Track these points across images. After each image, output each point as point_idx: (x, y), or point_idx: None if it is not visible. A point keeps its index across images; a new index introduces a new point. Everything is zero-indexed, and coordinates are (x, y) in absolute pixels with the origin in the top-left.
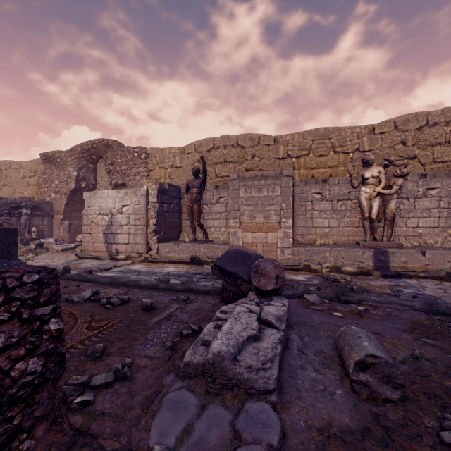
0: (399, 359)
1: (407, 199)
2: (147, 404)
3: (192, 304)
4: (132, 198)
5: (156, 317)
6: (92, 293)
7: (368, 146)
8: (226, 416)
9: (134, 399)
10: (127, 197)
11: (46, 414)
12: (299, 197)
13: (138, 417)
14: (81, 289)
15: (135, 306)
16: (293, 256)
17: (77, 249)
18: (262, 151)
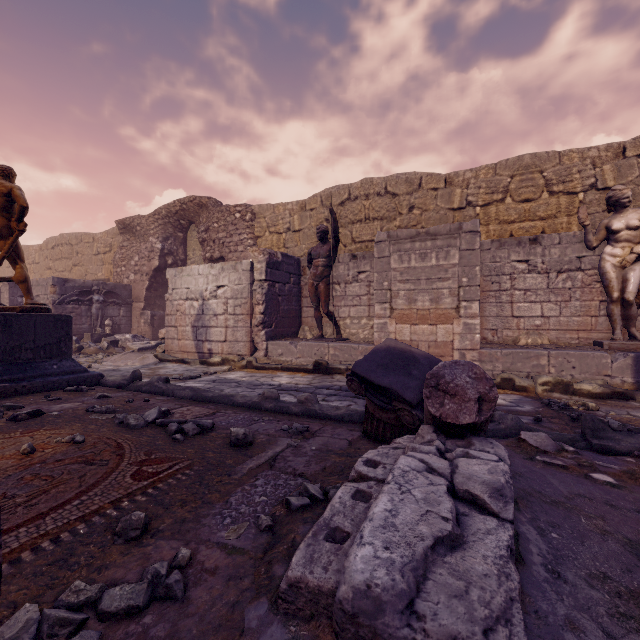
0: None
1: None
2: None
3: (314, 440)
4: (231, 275)
5: (250, 460)
6: (159, 413)
7: (613, 180)
8: None
9: None
10: (223, 274)
11: None
12: (489, 269)
13: None
14: (149, 406)
15: (221, 437)
16: (481, 364)
17: (159, 348)
18: (425, 200)
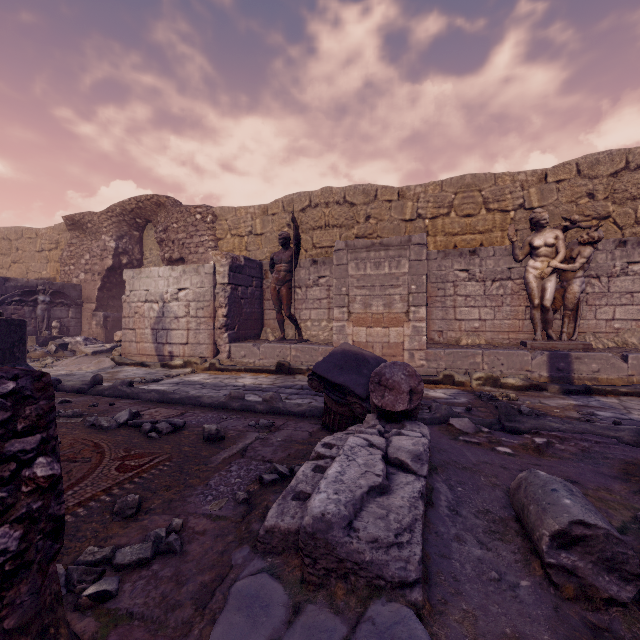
0: (615, 526)
1: (597, 278)
2: (204, 598)
3: (279, 433)
4: (193, 278)
5: (223, 452)
6: (130, 415)
7: (537, 201)
8: (336, 627)
9: (183, 589)
10: (185, 277)
11: (27, 622)
12: (436, 276)
13: (188, 623)
14: (115, 410)
15: (193, 434)
16: (427, 363)
17: (115, 351)
18: (381, 210)
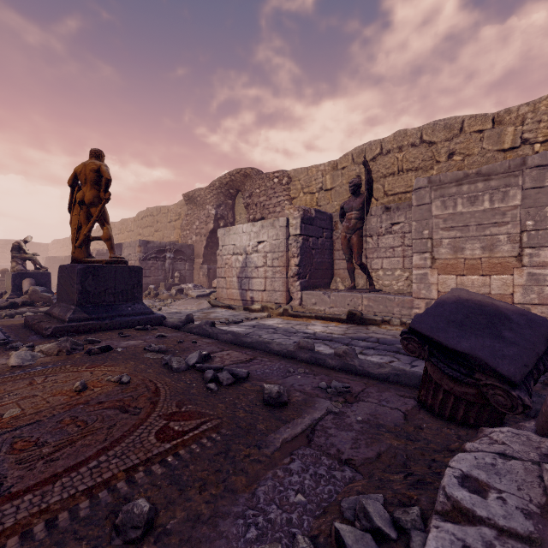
0: None
1: None
2: None
3: (358, 406)
4: (269, 231)
5: (284, 428)
6: (200, 357)
7: None
8: None
9: None
10: (263, 231)
11: None
12: None
13: None
14: (195, 348)
15: (254, 390)
16: None
17: (212, 295)
18: (468, 144)
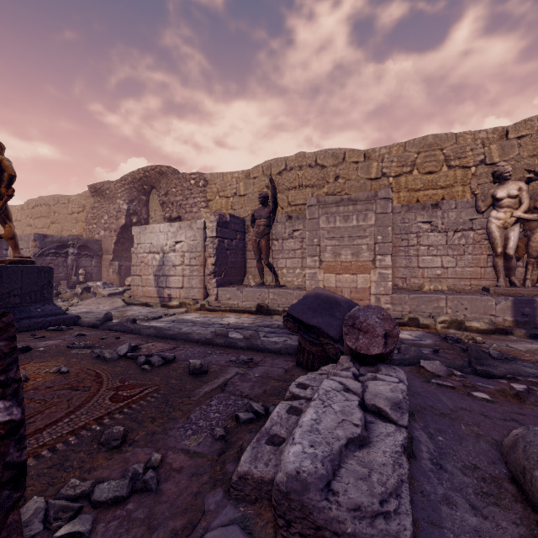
0: None
1: None
2: None
3: (257, 369)
4: (187, 232)
5: (206, 386)
6: (130, 348)
7: (498, 157)
8: None
9: (153, 535)
10: (181, 232)
11: None
12: (400, 228)
13: None
14: (120, 343)
15: (181, 367)
16: (393, 306)
17: (126, 293)
18: (348, 171)
